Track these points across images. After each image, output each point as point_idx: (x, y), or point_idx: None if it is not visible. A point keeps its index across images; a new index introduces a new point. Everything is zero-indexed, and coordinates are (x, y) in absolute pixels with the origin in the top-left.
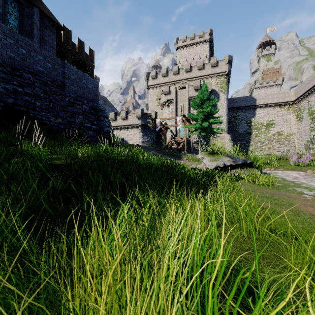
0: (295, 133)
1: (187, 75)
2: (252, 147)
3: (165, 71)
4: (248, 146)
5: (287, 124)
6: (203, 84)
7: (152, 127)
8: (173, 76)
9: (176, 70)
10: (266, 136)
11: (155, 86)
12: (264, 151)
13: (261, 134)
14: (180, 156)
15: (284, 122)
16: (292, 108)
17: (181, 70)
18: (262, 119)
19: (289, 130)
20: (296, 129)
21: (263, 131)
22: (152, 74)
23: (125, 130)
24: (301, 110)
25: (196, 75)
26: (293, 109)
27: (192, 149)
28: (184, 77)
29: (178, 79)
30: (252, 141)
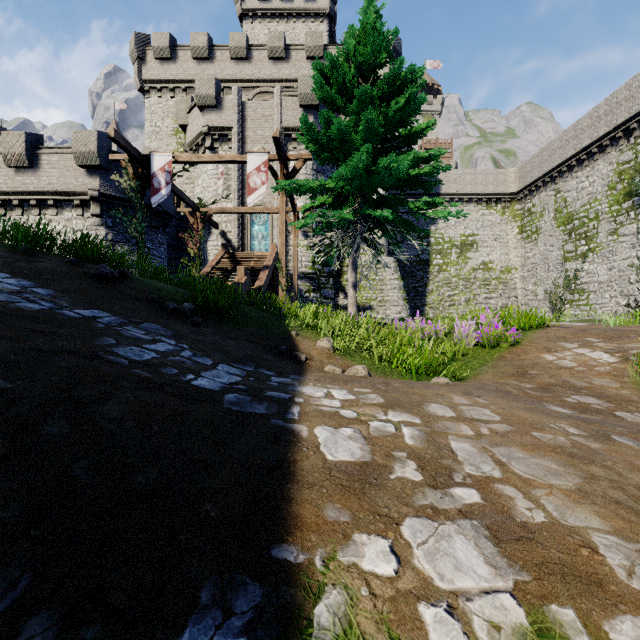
0: (516, 268)
1: (275, 69)
2: (432, 298)
3: (204, 41)
4: (424, 295)
5: (501, 247)
6: (368, 5)
7: (132, 188)
8: (231, 62)
9: (241, 45)
10: (460, 272)
11: (170, 86)
12: (457, 308)
13: (449, 266)
14: (282, 324)
15: (495, 242)
16: (511, 209)
17: (258, 51)
18: (452, 230)
19: (505, 260)
20: (518, 259)
21: (454, 260)
22: (159, 42)
23: (28, 212)
24: (534, 215)
25: (302, 73)
26: (513, 213)
27: (297, 297)
28: (267, 72)
29: (247, 76)
30: (433, 284)
